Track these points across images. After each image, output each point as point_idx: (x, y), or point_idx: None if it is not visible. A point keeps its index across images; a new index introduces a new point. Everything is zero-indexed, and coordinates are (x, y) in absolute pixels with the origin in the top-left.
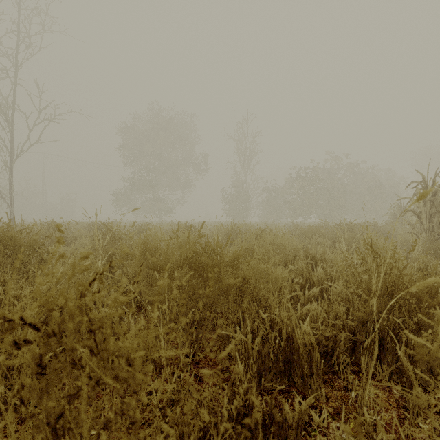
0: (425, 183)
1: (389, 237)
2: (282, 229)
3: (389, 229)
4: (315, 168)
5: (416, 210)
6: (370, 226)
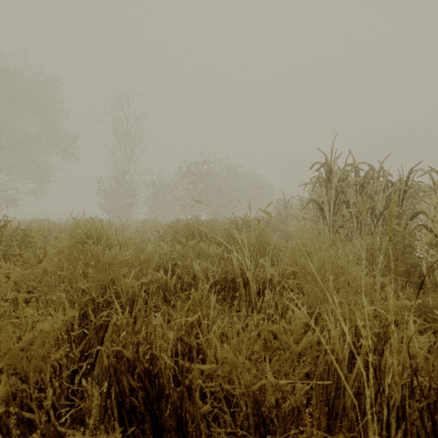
0: (328, 166)
1: (283, 235)
2: (157, 228)
3: (283, 225)
4: (205, 163)
5: (302, 205)
6: (263, 222)
